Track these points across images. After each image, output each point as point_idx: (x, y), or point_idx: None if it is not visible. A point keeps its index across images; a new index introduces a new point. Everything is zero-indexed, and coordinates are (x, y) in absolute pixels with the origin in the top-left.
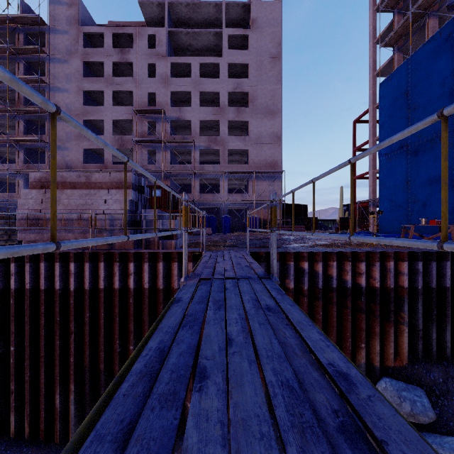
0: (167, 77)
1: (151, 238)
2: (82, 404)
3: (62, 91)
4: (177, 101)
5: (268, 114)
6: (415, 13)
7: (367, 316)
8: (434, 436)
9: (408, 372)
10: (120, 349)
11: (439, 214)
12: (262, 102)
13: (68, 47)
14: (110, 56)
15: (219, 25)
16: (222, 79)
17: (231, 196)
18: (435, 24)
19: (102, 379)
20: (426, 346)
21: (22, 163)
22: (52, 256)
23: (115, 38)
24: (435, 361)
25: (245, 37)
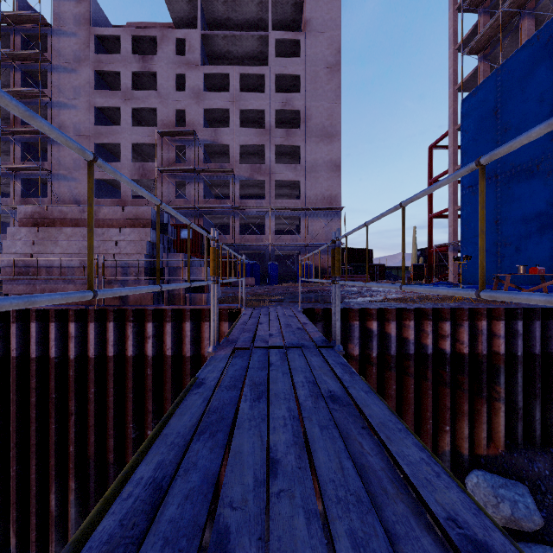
0: (200, 91)
1: (175, 291)
2: (85, 506)
3: (69, 107)
4: (212, 121)
5: (324, 137)
6: (506, 13)
7: (452, 390)
8: (542, 549)
9: (505, 463)
10: (134, 434)
11: (536, 261)
12: (317, 122)
13: (76, 53)
14: (128, 64)
15: (264, 27)
16: (268, 94)
17: (279, 238)
18: (530, 26)
19: (111, 474)
20: (528, 428)
21: (18, 197)
22: (46, 314)
23: (136, 42)
24: (540, 448)
25: (297, 43)
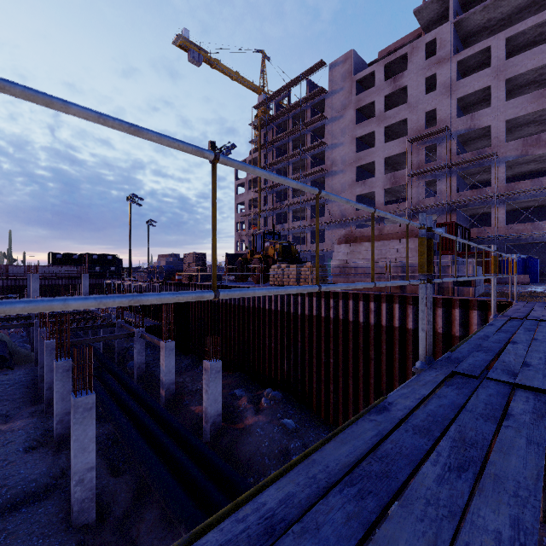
0: (452, 83)
1: (444, 284)
2: None
3: (338, 146)
4: (467, 106)
5: None
6: None
7: None
8: None
9: None
10: None
11: None
12: None
13: (343, 103)
14: (381, 91)
15: None
16: None
17: None
18: None
19: None
20: None
21: (309, 219)
22: (357, 296)
23: (387, 68)
24: None
25: None
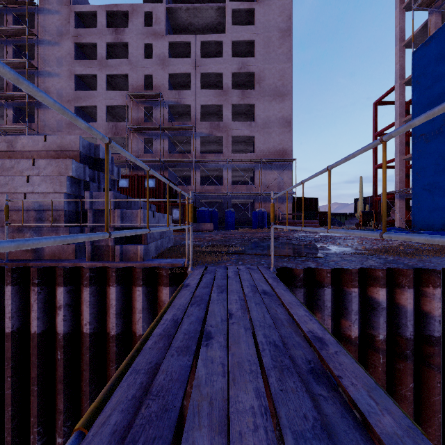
0: (165, 58)
1: (102, 242)
2: None
3: (53, 75)
4: (177, 86)
5: (277, 96)
6: None
7: None
8: None
9: None
10: (40, 442)
11: None
12: (270, 83)
13: (59, 28)
14: (103, 36)
15: (222, 1)
16: (225, 59)
17: (235, 188)
18: None
19: None
20: None
21: None
22: None
23: (110, 18)
24: None
25: (251, 13)
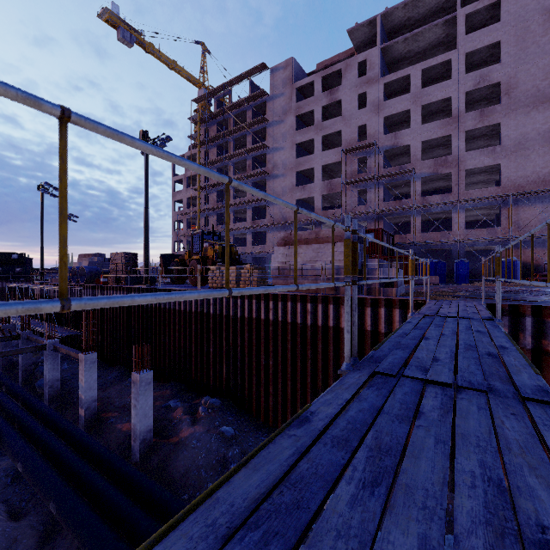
0: (380, 102)
1: (372, 286)
2: None
3: (279, 149)
4: (392, 125)
5: (539, 103)
6: None
7: None
8: None
9: None
10: None
11: None
12: (527, 88)
13: (284, 108)
14: (319, 102)
15: (451, 6)
16: (455, 79)
17: (470, 232)
18: None
19: None
20: None
21: (251, 220)
22: (295, 297)
23: (324, 81)
24: None
25: (495, 5)
